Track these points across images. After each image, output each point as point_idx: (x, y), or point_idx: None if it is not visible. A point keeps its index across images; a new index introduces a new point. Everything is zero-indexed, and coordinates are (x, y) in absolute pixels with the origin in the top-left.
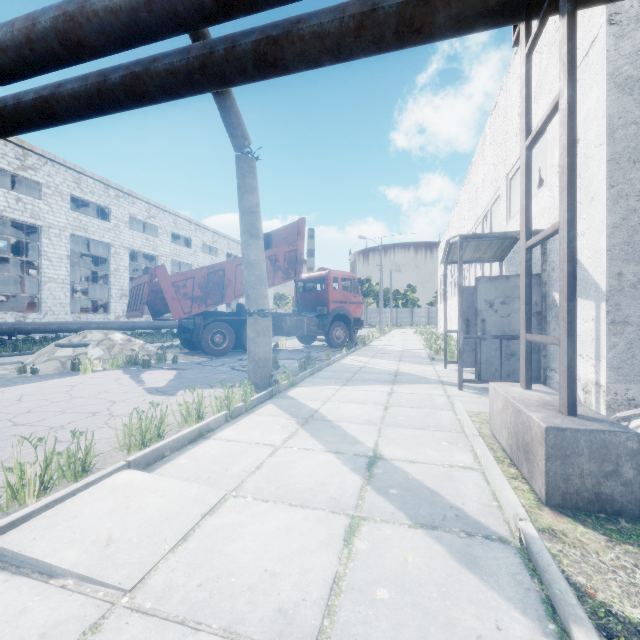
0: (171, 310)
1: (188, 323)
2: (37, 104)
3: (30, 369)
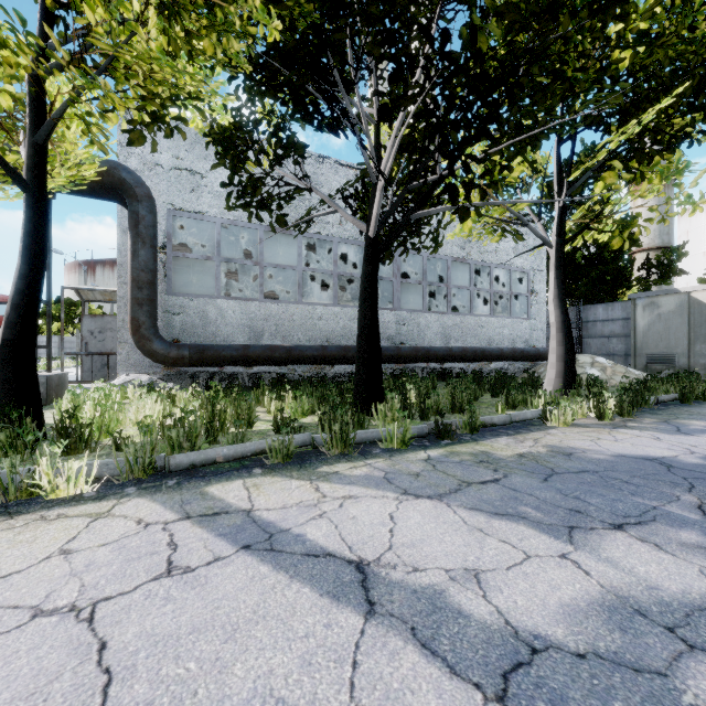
0: None
1: None
2: None
3: None
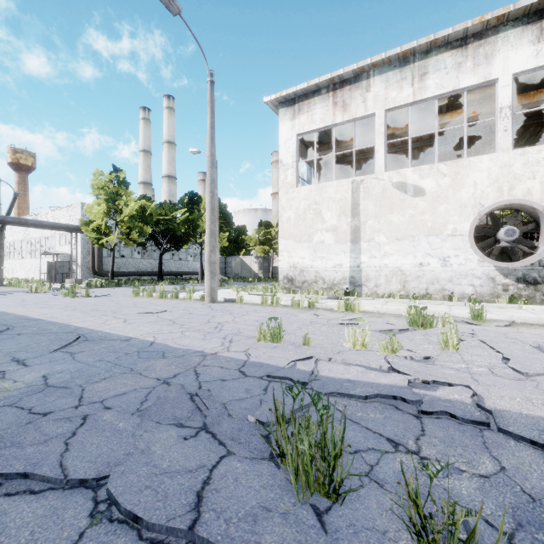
0: None
1: None
2: None
3: None
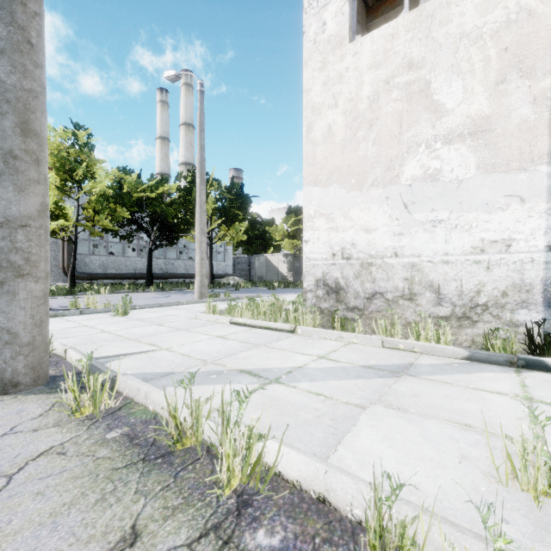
0: None
1: None
2: None
3: None
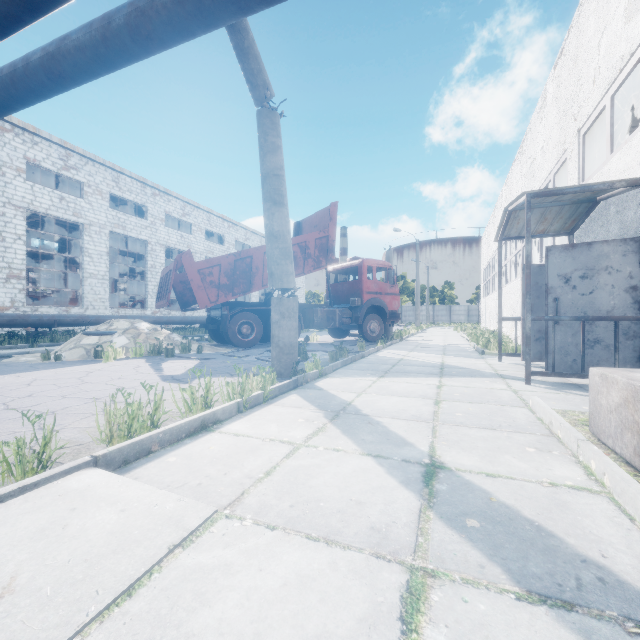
0: (197, 298)
1: (216, 314)
2: (44, 62)
3: (54, 356)
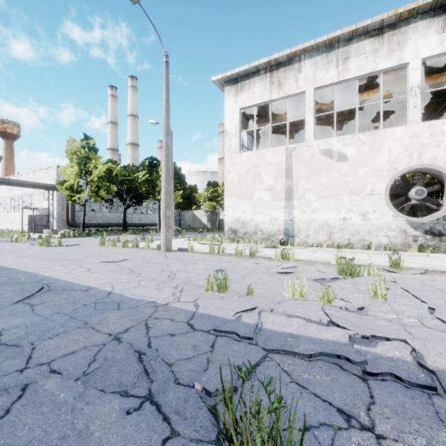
0: None
1: None
2: None
3: None
